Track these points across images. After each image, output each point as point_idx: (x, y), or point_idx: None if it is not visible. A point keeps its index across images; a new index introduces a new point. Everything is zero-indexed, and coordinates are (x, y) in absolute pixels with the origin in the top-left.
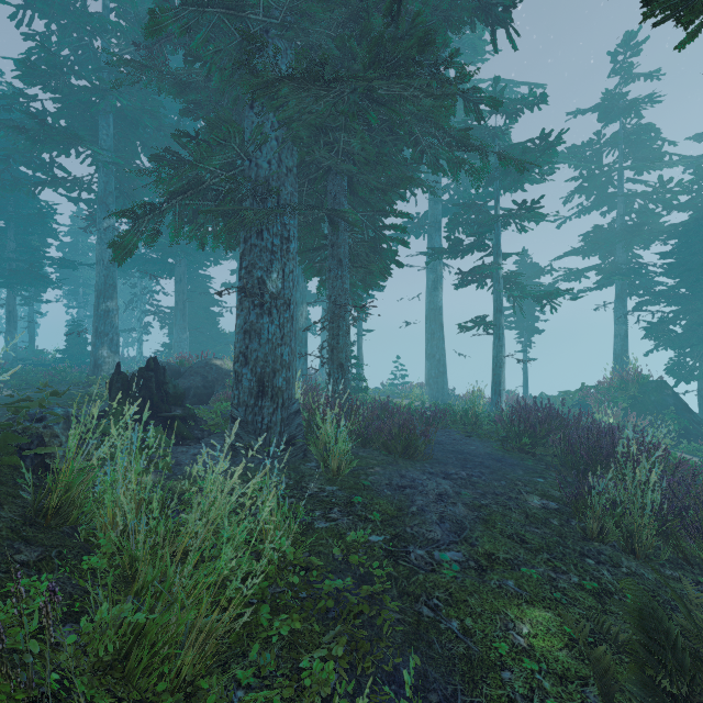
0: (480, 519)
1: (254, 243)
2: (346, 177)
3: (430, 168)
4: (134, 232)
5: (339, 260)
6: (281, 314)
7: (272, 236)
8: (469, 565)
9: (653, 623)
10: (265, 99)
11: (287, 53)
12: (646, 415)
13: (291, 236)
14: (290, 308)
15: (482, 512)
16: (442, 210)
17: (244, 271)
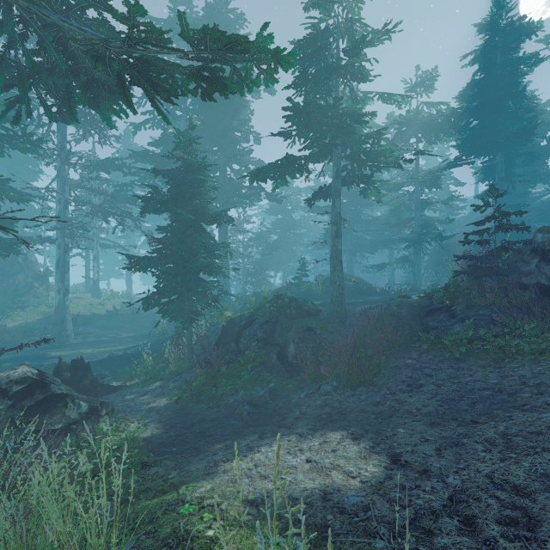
0: None
1: None
2: None
3: None
4: None
5: None
6: None
7: None
8: None
9: None
10: None
11: None
12: None
13: None
14: None
15: None
16: None
17: None
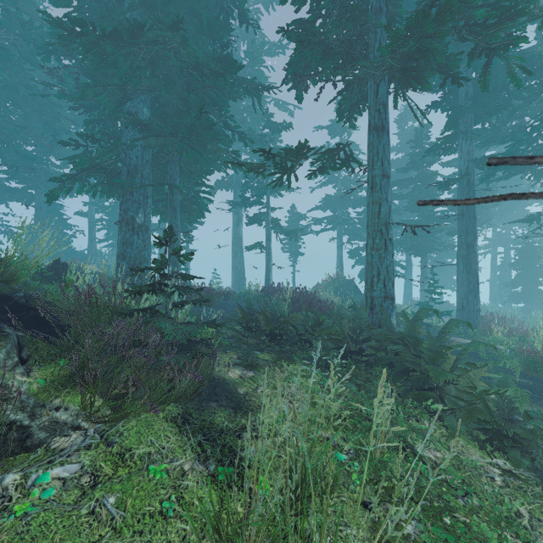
0: (233, 316)
1: (128, 198)
2: (178, 165)
3: (223, 165)
4: (59, 188)
5: (175, 209)
6: (144, 235)
7: (139, 195)
8: (223, 321)
9: (249, 302)
10: (134, 124)
11: (146, 101)
12: (341, 296)
13: (149, 195)
14: (148, 232)
15: (234, 314)
16: (243, 174)
17: (122, 212)
